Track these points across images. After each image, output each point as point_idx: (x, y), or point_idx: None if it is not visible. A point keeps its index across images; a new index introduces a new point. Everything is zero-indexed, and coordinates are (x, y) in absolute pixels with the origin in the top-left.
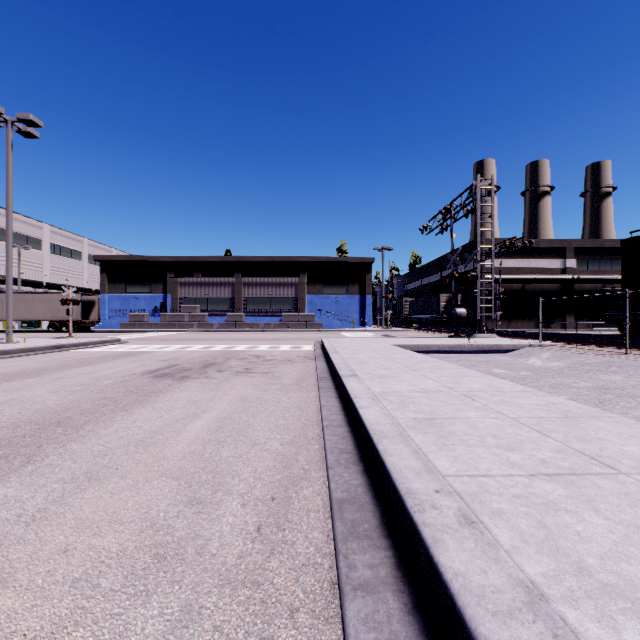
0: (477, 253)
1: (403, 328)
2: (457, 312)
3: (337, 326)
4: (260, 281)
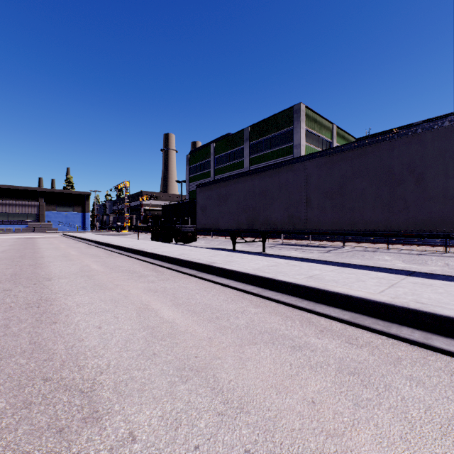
0: (125, 205)
1: (106, 230)
2: (118, 224)
3: (67, 230)
4: (9, 202)
